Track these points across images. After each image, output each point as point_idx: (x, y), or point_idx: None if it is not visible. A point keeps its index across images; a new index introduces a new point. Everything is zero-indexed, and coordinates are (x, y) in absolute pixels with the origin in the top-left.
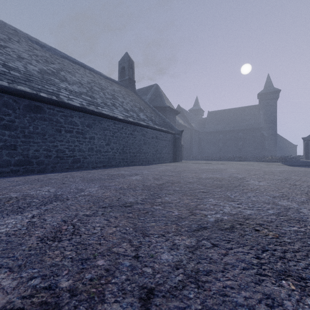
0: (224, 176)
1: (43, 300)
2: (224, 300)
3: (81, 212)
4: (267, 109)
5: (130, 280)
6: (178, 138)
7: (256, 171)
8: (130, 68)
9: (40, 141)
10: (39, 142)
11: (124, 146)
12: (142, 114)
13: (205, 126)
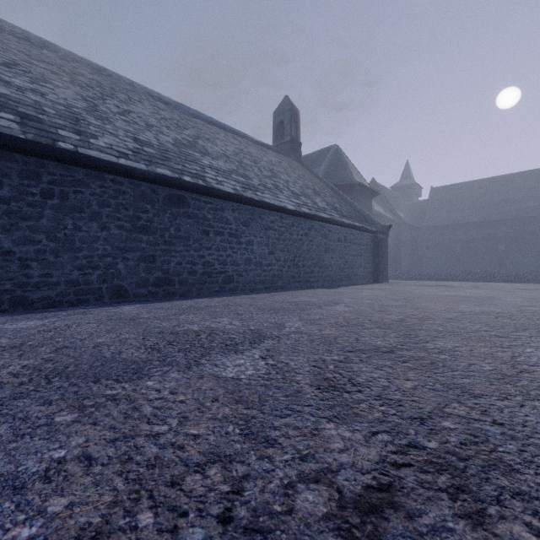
0: (507, 310)
1: (425, 458)
2: None
3: (324, 356)
4: None
5: (526, 451)
6: (382, 239)
7: None
8: (292, 122)
9: (183, 249)
10: (182, 251)
11: (295, 255)
12: (319, 199)
13: (424, 216)
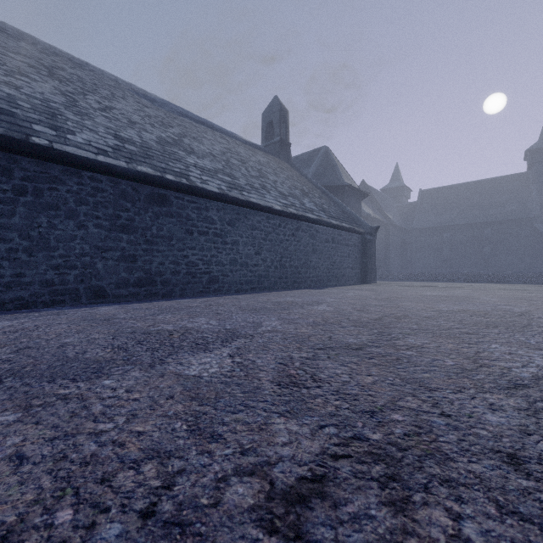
0: (483, 309)
1: (366, 450)
2: None
3: (292, 353)
4: None
5: (465, 440)
6: (370, 240)
7: None
8: (281, 123)
9: (166, 249)
10: (165, 251)
11: (282, 256)
12: (307, 200)
13: (413, 218)
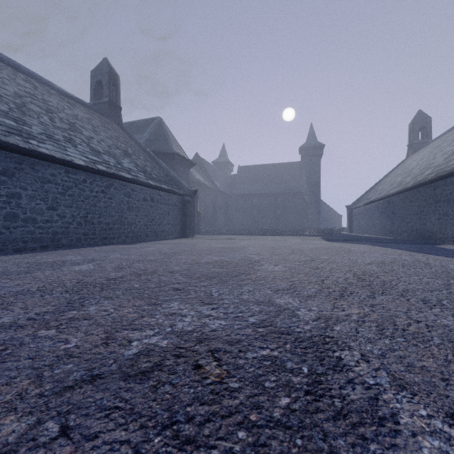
0: (234, 259)
1: None
2: None
3: None
4: (310, 168)
5: None
6: (189, 201)
7: (284, 250)
8: (111, 85)
9: None
10: None
11: (89, 212)
12: (127, 160)
13: (234, 187)
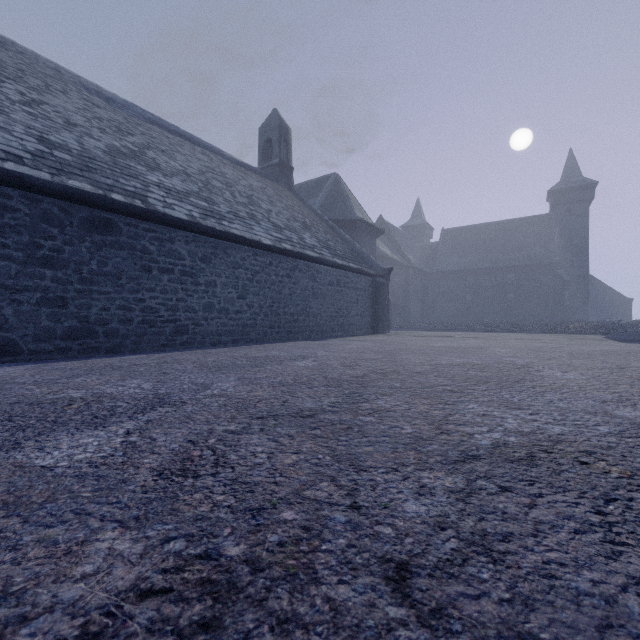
0: (486, 361)
1: (204, 576)
2: (551, 585)
3: (218, 426)
4: (567, 224)
5: (355, 546)
6: (382, 284)
7: (553, 352)
8: (282, 142)
9: (112, 290)
10: (110, 292)
11: (274, 301)
12: (308, 234)
13: (435, 260)
